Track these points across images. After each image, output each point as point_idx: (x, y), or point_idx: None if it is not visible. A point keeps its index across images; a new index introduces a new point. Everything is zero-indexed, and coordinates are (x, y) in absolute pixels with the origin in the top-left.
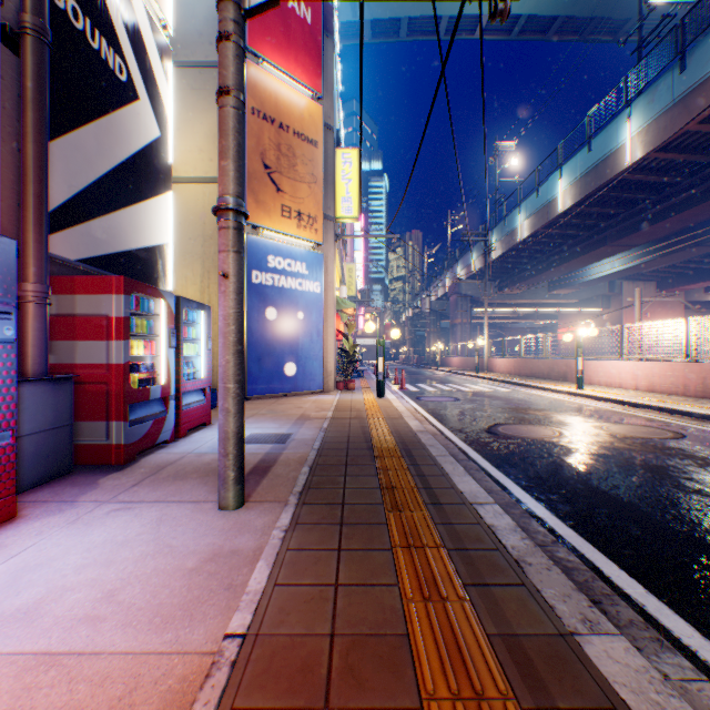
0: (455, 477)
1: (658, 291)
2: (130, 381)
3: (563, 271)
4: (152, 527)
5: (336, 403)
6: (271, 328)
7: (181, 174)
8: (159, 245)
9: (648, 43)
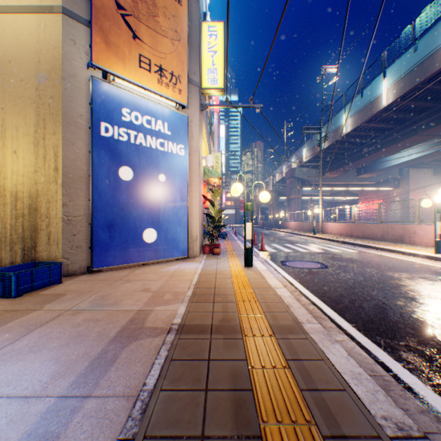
0: None
1: (434, 175)
2: None
3: (374, 158)
4: None
5: (197, 279)
6: (125, 190)
7: (10, 2)
8: None
9: None
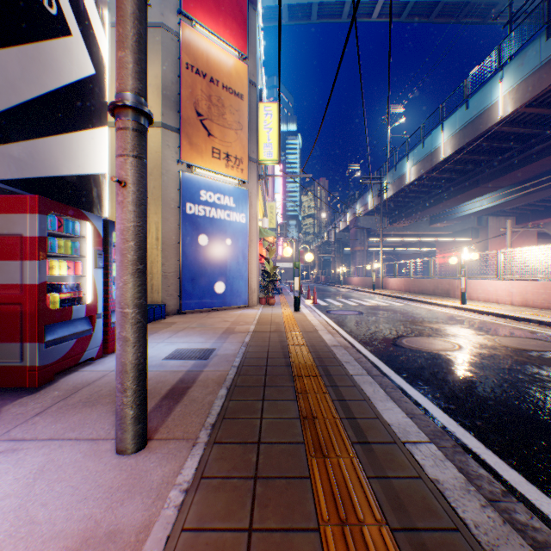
0: (377, 403)
1: (516, 224)
2: (46, 301)
3: (442, 208)
4: (25, 484)
5: (258, 317)
6: (203, 253)
7: None
8: (93, 174)
9: (517, 18)
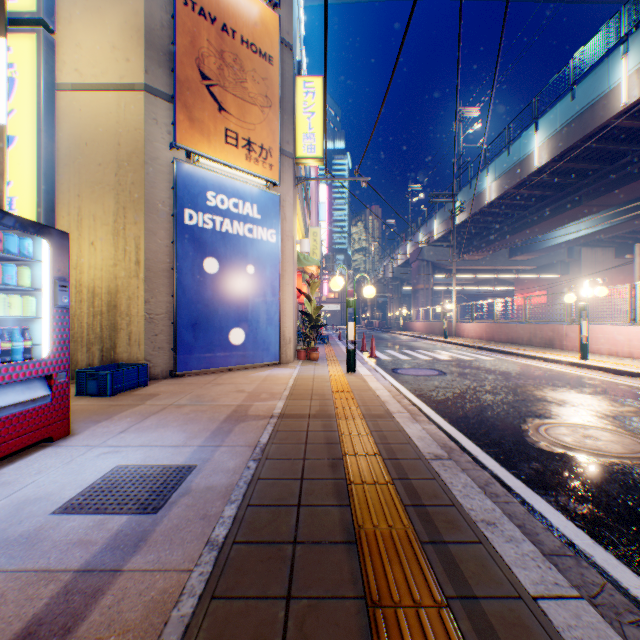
0: None
1: (616, 257)
2: None
3: (528, 235)
4: None
5: (293, 382)
6: (210, 285)
7: (87, 79)
8: None
9: None
